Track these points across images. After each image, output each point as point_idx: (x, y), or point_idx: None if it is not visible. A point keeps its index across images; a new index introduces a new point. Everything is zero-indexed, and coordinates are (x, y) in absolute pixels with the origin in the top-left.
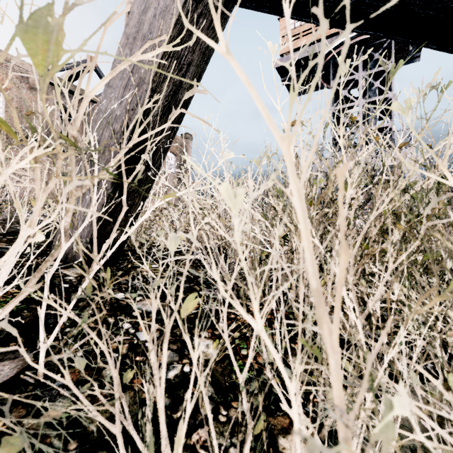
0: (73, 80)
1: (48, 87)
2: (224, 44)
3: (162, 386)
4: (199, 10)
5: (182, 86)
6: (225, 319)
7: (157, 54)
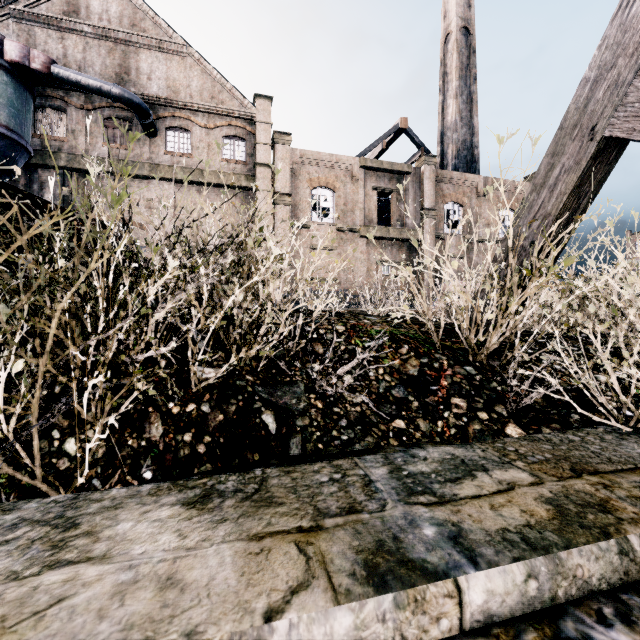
0: (382, 153)
1: (366, 174)
2: (622, 258)
3: (598, 344)
4: (597, 162)
5: (579, 208)
6: (622, 339)
7: (562, 198)
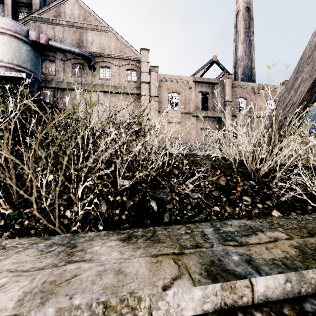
0: (204, 74)
1: (196, 85)
2: None
3: None
4: None
5: (311, 99)
6: None
7: (302, 94)
